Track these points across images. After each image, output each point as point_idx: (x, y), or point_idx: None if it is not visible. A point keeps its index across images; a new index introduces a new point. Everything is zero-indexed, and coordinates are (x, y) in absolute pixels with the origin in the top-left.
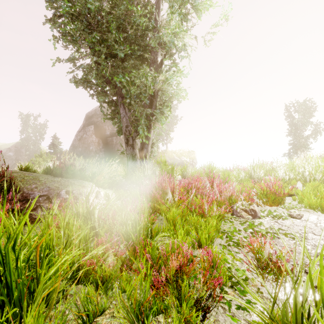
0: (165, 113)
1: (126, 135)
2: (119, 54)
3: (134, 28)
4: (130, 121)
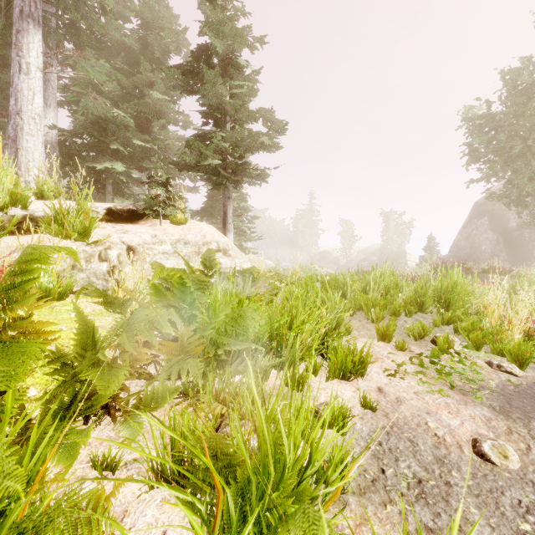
0: None
1: None
2: None
3: None
4: None
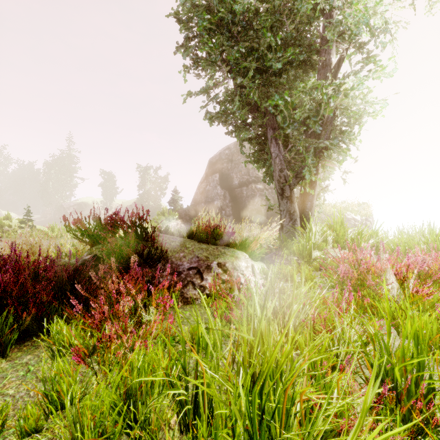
0: (347, 144)
1: (281, 183)
2: (273, 66)
3: (296, 21)
4: (286, 162)
